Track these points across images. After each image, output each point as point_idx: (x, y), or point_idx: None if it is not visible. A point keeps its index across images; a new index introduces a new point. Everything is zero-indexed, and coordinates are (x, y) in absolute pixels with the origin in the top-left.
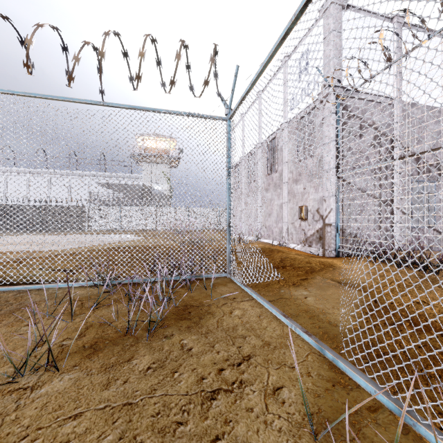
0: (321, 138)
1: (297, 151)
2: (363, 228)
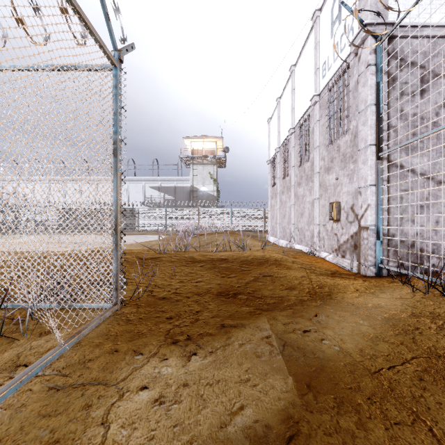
0: (356, 106)
1: (329, 130)
2: (426, 233)
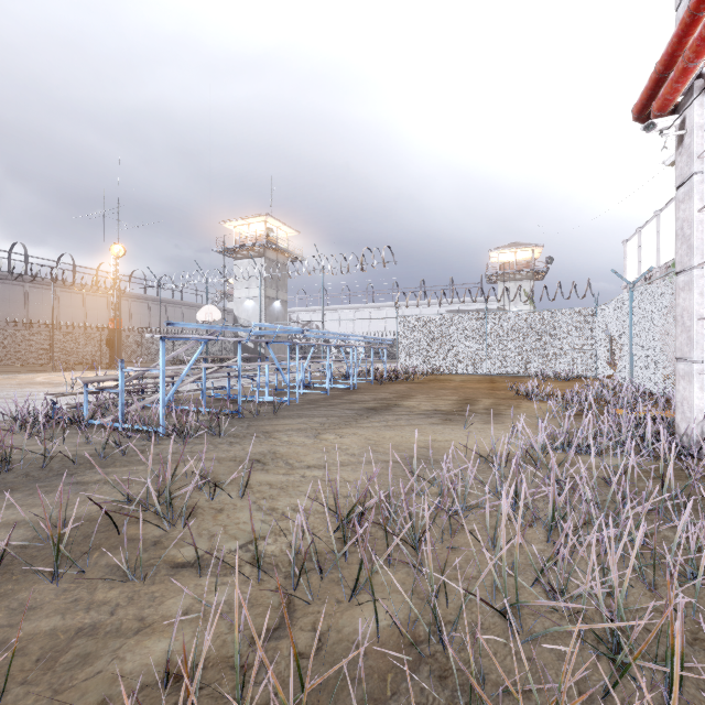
0: None
1: None
2: None
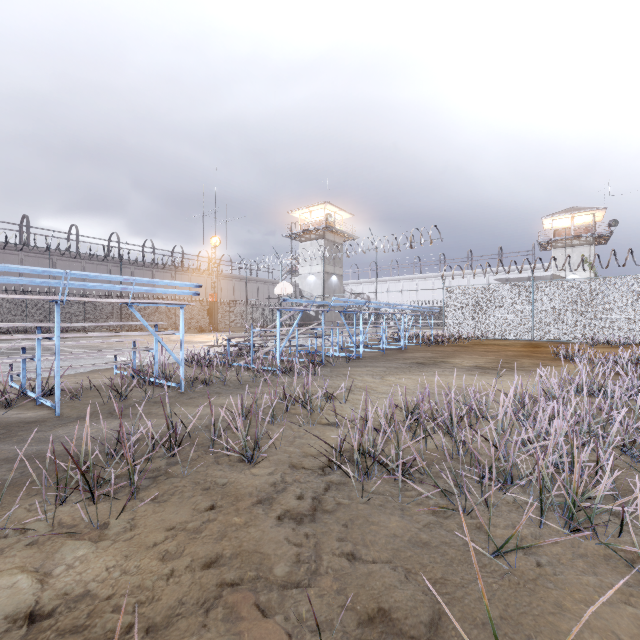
0: None
1: None
2: None
